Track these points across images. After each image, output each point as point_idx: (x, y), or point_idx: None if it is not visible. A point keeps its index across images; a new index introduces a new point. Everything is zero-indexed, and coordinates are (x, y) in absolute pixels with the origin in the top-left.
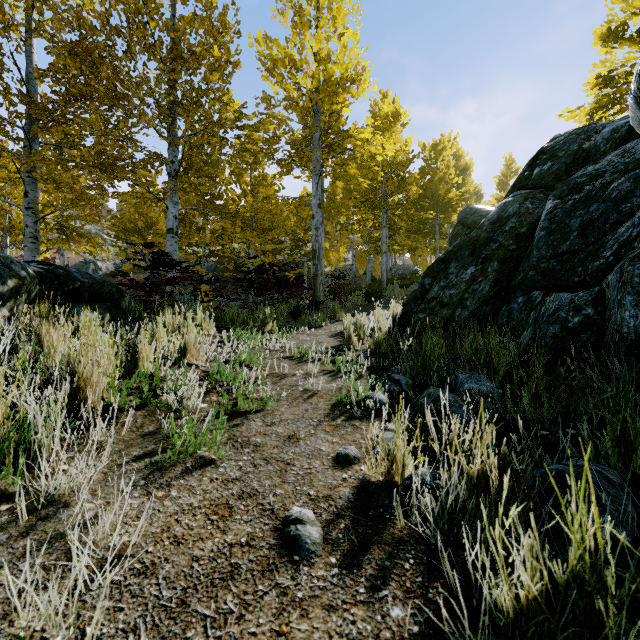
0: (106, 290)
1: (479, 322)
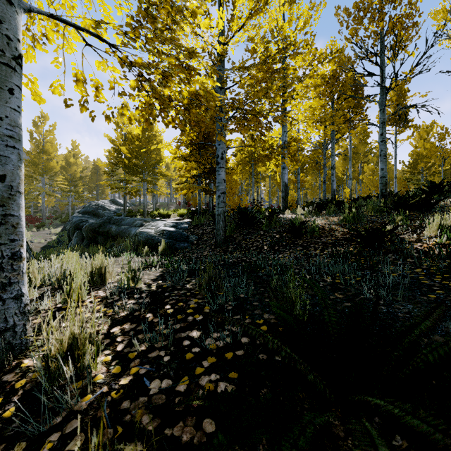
0: None
1: None
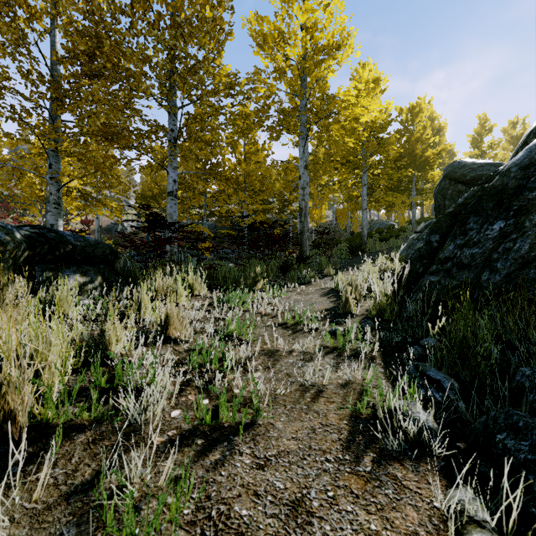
0: (99, 252)
1: (519, 290)
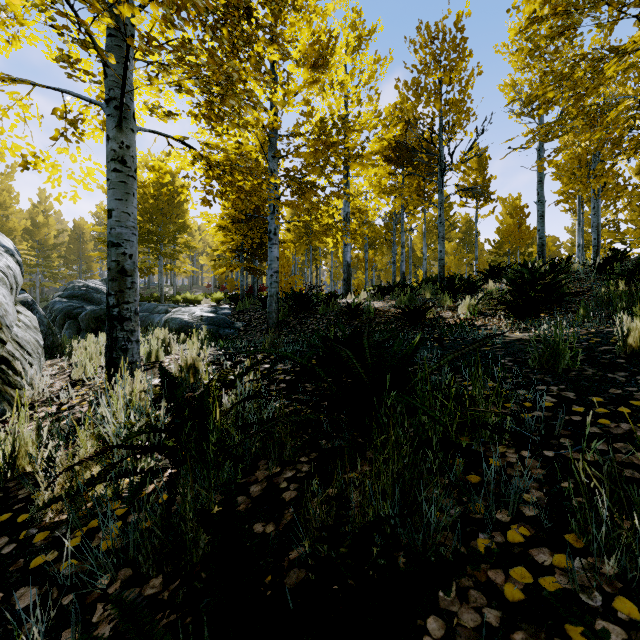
0: None
1: None
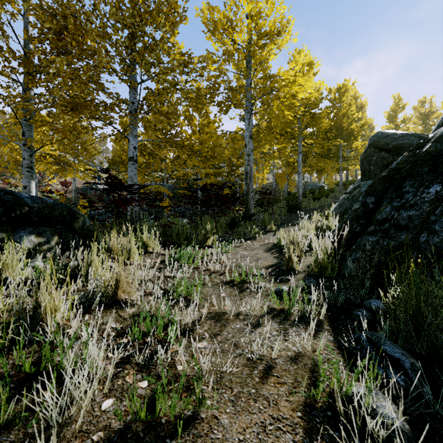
0: (56, 213)
1: None
